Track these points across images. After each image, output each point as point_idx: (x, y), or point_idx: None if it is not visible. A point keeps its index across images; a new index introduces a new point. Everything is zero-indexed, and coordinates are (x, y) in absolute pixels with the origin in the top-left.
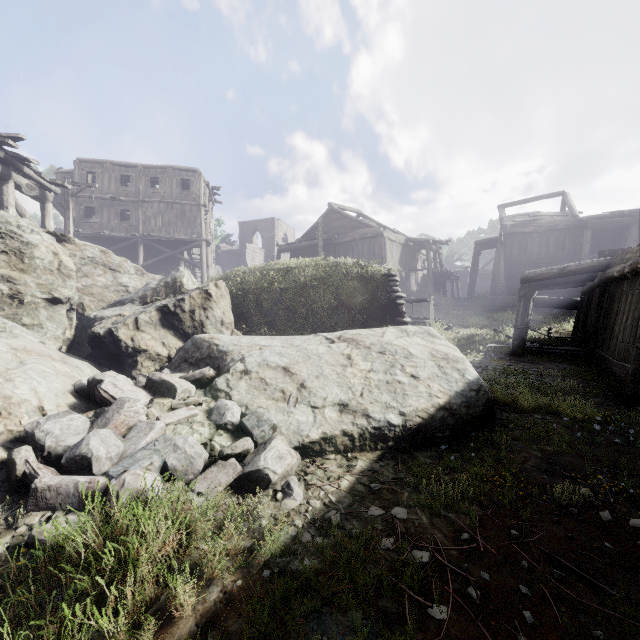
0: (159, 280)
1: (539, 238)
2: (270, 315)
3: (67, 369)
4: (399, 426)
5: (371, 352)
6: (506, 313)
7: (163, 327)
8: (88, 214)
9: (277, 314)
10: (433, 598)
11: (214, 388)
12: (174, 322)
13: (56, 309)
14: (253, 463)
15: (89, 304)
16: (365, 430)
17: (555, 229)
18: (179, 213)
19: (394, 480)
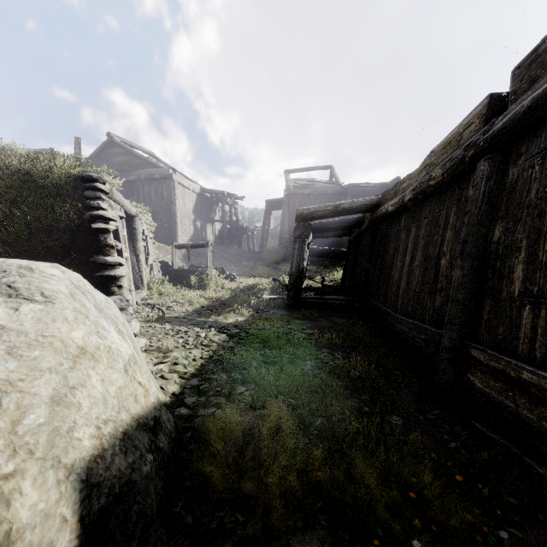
0: None
1: (315, 200)
2: None
3: None
4: None
5: None
6: (289, 264)
7: None
8: None
9: None
10: None
11: None
12: None
13: None
14: None
15: None
16: None
17: (326, 193)
18: None
19: None
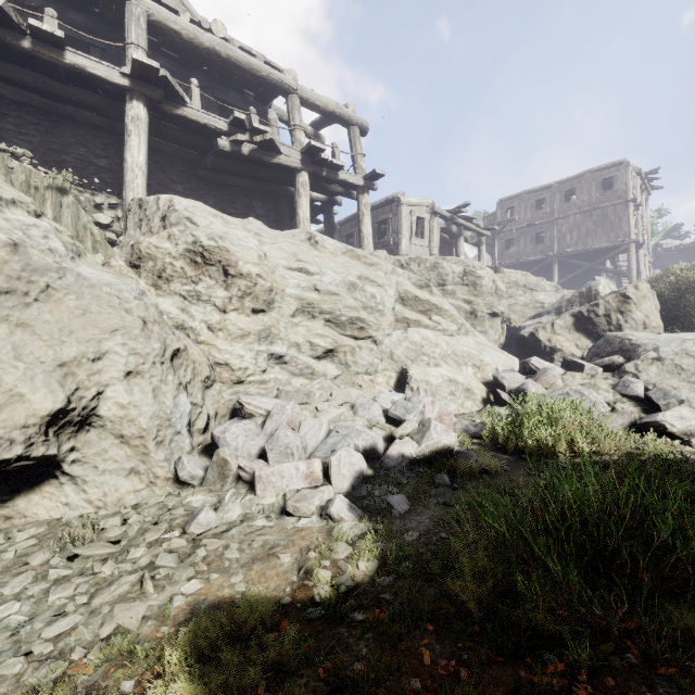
0: (573, 292)
1: None
2: None
3: (505, 357)
4: None
5: None
6: None
7: (576, 331)
8: (507, 246)
9: None
10: None
11: (621, 371)
12: (587, 326)
13: (494, 321)
14: (650, 417)
15: (514, 318)
16: None
17: None
18: (598, 219)
19: None
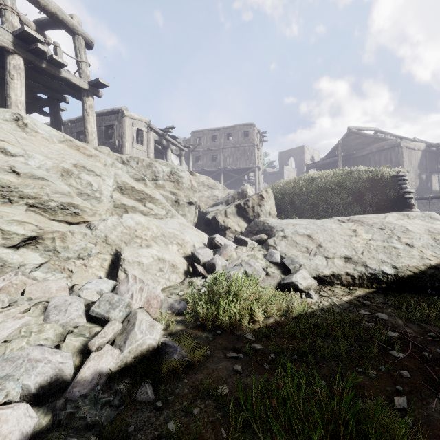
0: (234, 191)
1: None
2: (300, 209)
3: (198, 234)
4: (391, 275)
5: (372, 228)
6: None
7: (238, 216)
8: (197, 160)
9: (305, 209)
10: (395, 350)
11: (267, 244)
12: (243, 213)
13: (191, 207)
14: (289, 279)
15: (202, 206)
16: (363, 274)
17: None
18: (242, 152)
19: (382, 302)
